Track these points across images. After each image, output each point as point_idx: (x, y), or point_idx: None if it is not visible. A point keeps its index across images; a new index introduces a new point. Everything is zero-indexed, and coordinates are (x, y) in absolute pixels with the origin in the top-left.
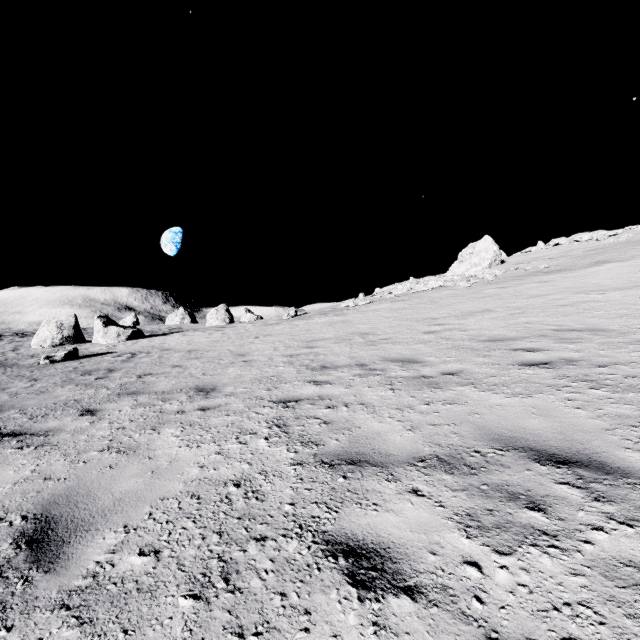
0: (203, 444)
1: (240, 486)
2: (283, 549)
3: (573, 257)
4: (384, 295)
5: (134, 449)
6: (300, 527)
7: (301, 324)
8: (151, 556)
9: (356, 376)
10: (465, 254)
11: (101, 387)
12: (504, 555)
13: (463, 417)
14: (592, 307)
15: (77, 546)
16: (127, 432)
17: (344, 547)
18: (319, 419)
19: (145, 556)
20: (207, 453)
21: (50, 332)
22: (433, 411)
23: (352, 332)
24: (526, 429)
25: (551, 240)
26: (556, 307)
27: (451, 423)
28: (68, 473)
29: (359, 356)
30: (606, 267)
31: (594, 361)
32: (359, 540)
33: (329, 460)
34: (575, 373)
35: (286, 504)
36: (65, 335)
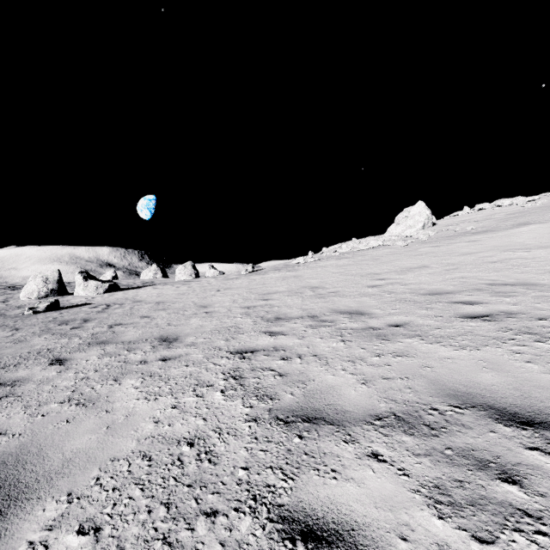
0: (161, 396)
1: (193, 445)
2: (235, 528)
3: (497, 220)
4: (330, 253)
5: (93, 401)
6: (254, 499)
7: (258, 279)
8: (90, 535)
9: (308, 327)
10: (401, 217)
11: (74, 336)
12: (486, 544)
13: (415, 370)
14: (520, 263)
15: (13, 520)
16: (90, 383)
17: (302, 527)
18: (274, 371)
19: (83, 535)
20: (163, 407)
21: (36, 286)
22: (384, 364)
23: (303, 286)
24: (481, 384)
25: (476, 205)
26: (487, 263)
27: (404, 377)
28: (24, 428)
29: (310, 308)
30: (528, 228)
31: (533, 314)
32: (319, 518)
33: (284, 416)
34: (517, 326)
35: (240, 469)
36: (50, 288)
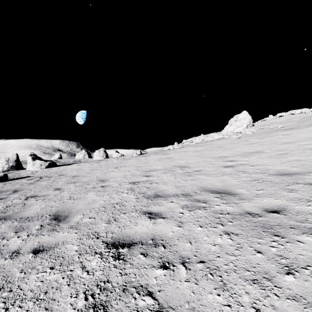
0: None
1: None
2: None
3: (296, 121)
4: (189, 143)
5: None
6: None
7: (143, 159)
8: None
9: (184, 208)
10: (232, 121)
11: None
12: None
13: None
14: None
15: None
16: None
17: None
18: (152, 298)
19: None
20: None
21: (1, 163)
22: None
23: (174, 165)
24: None
25: (277, 114)
26: (309, 149)
27: None
28: None
29: (182, 185)
30: None
31: None
32: None
33: None
34: None
35: None
36: (10, 165)
